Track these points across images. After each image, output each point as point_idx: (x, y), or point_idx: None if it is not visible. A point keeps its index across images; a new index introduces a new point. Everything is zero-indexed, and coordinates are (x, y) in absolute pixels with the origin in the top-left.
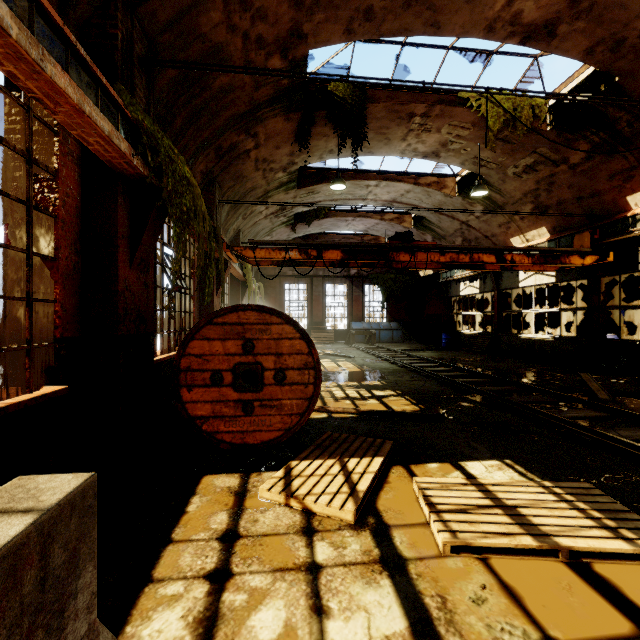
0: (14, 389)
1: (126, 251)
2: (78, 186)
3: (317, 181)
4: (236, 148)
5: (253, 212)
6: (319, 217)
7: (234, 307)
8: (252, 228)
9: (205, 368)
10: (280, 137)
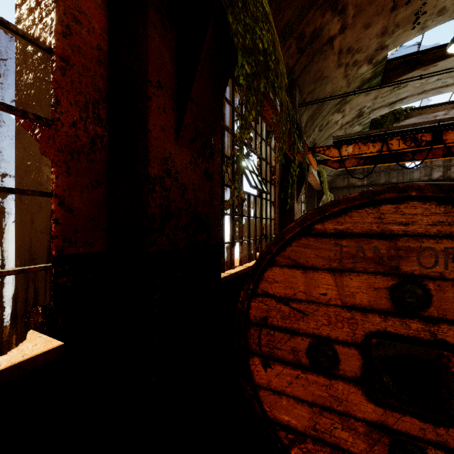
0: (3, 335)
1: (167, 112)
2: (102, 18)
3: (406, 70)
4: (319, 36)
5: (329, 123)
6: (399, 119)
7: (366, 194)
8: (326, 141)
9: (296, 327)
10: (373, 7)
